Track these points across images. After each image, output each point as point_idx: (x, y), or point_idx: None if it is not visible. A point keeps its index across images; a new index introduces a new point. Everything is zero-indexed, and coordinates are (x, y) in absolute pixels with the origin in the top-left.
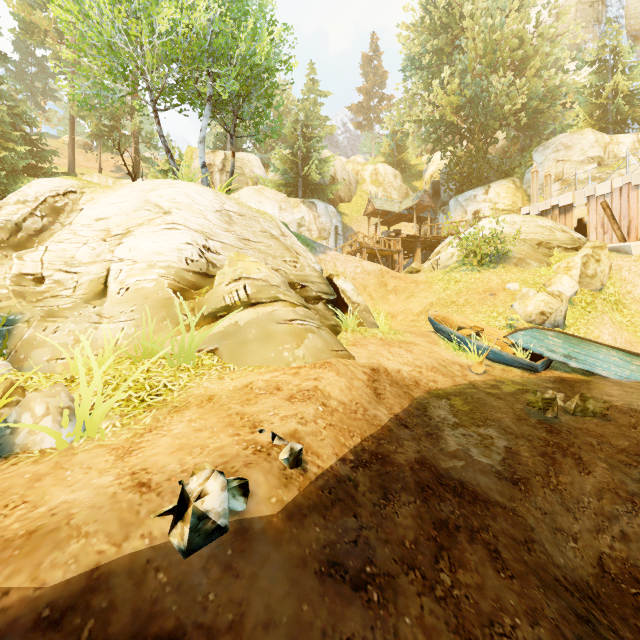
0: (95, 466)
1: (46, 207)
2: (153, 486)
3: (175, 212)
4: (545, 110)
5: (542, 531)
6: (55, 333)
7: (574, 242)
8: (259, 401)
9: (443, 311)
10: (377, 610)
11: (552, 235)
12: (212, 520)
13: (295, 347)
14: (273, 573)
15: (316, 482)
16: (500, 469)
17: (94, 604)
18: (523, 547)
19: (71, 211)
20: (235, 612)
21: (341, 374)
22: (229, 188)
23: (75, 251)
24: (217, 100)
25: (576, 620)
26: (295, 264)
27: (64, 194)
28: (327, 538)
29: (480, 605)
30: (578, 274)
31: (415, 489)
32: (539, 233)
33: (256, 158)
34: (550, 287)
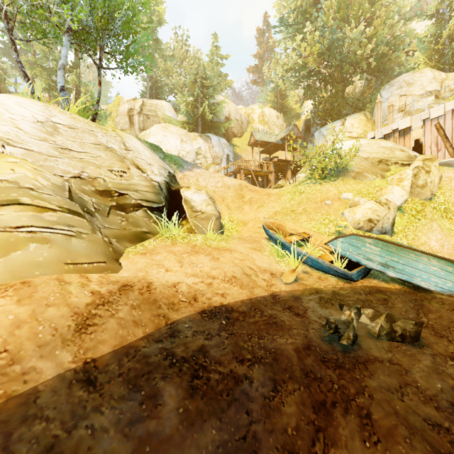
0: None
1: None
2: None
3: None
4: (392, 57)
5: None
6: None
7: (410, 159)
8: None
9: (283, 219)
10: None
11: (392, 154)
12: None
13: None
14: None
15: None
16: (233, 447)
17: None
18: None
19: None
20: None
21: (31, 300)
22: (96, 112)
23: None
24: (76, 32)
25: None
26: (122, 173)
27: None
28: None
29: None
30: (409, 184)
31: None
32: (380, 152)
33: (167, 104)
34: (382, 196)
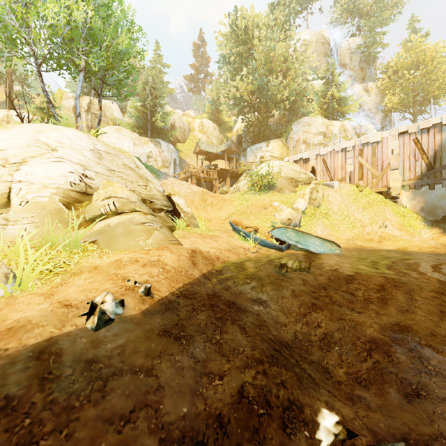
0: (33, 302)
1: None
2: (73, 305)
3: (60, 150)
4: (299, 101)
5: (270, 322)
6: None
7: (309, 179)
8: (126, 267)
9: (238, 217)
10: (185, 346)
11: (299, 175)
12: (108, 315)
13: (146, 238)
14: (138, 335)
15: (158, 302)
16: (255, 298)
17: (53, 351)
18: (258, 327)
19: None
20: (121, 349)
21: (174, 253)
22: (97, 131)
23: None
24: (89, 70)
25: (273, 350)
26: (146, 187)
27: None
28: (163, 323)
29: (231, 345)
30: (308, 198)
31: (209, 305)
32: (293, 173)
33: (115, 105)
34: (294, 205)
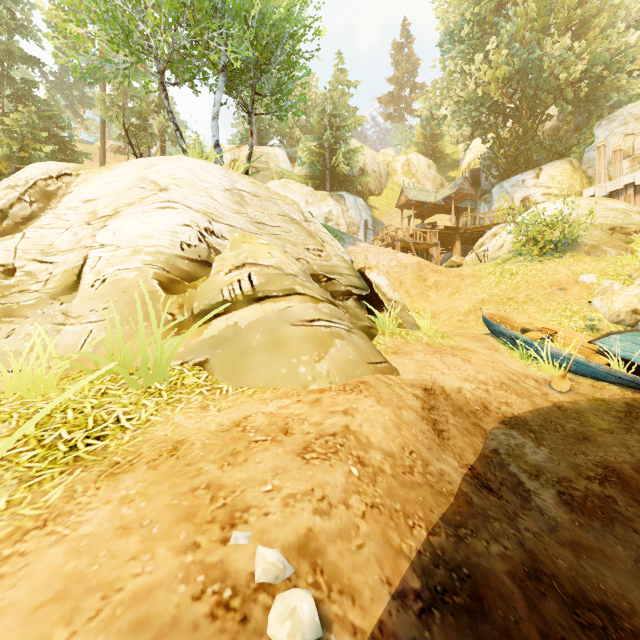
0: None
1: (36, 191)
2: None
3: (173, 189)
4: (607, 80)
5: None
6: (8, 337)
7: None
8: (251, 457)
9: (498, 309)
10: None
11: (628, 218)
12: None
13: (316, 359)
14: None
15: None
16: None
17: None
18: None
19: (63, 195)
20: None
21: (383, 401)
22: (247, 172)
23: (55, 237)
24: (232, 70)
25: None
26: (320, 253)
27: (58, 177)
28: None
29: None
30: None
31: None
32: (610, 217)
33: (282, 152)
34: (639, 279)
